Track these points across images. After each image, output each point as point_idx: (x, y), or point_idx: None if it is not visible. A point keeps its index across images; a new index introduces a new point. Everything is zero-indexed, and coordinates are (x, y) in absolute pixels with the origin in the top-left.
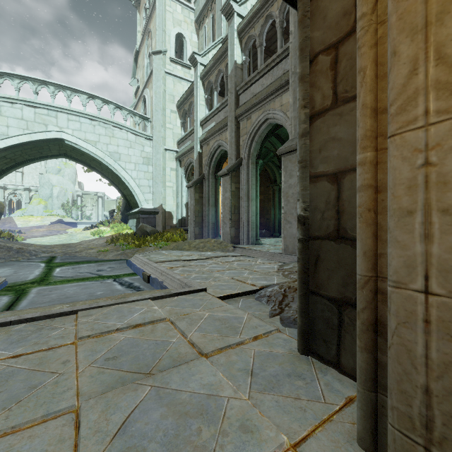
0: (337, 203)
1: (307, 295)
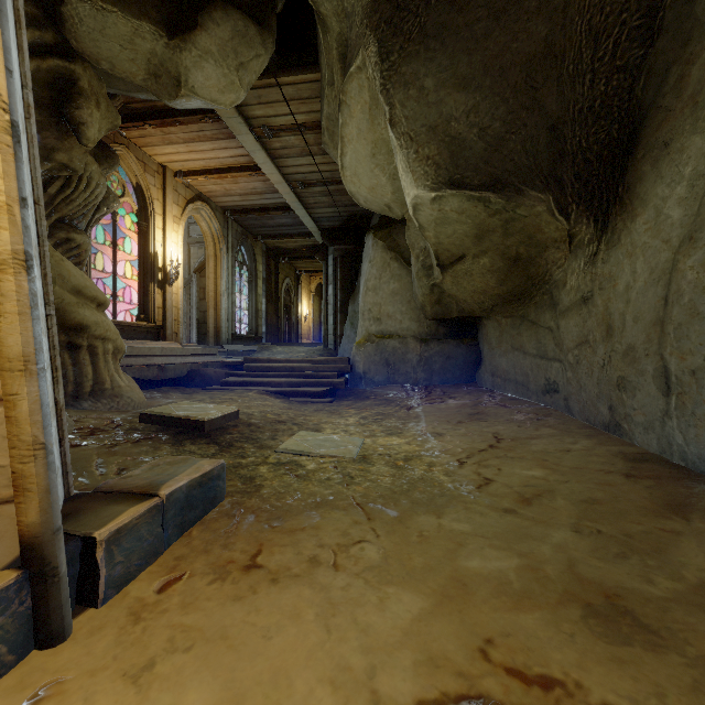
0: (205, 317)
1: (199, 334)
